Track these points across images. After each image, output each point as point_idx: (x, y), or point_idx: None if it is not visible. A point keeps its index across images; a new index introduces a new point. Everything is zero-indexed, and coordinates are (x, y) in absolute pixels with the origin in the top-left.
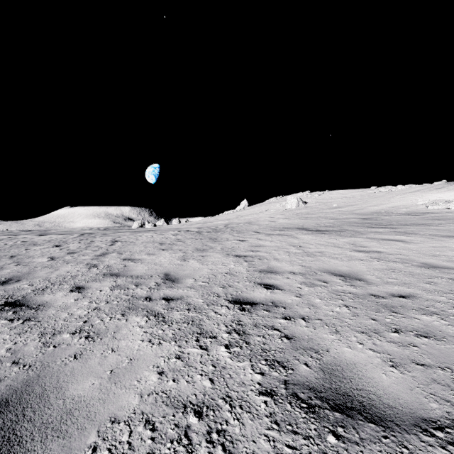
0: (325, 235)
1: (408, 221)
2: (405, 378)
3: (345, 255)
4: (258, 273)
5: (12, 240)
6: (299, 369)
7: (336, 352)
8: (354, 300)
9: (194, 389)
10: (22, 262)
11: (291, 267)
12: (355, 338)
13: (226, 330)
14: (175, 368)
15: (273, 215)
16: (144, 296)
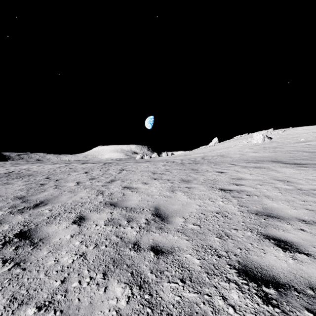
0: (308, 168)
1: None
2: None
3: None
4: (255, 216)
5: (65, 167)
6: None
7: None
8: None
9: None
10: (59, 186)
11: (296, 211)
12: None
13: None
14: None
15: (241, 149)
16: (132, 241)
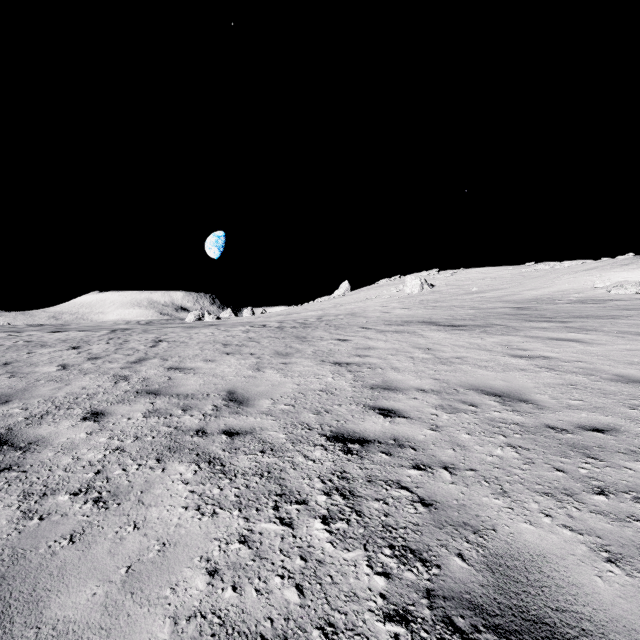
0: (464, 332)
1: (583, 312)
2: (637, 586)
3: (498, 363)
4: (369, 390)
5: (12, 340)
6: (450, 565)
7: (509, 533)
8: (522, 436)
9: (269, 606)
10: (18, 373)
11: (419, 381)
12: (535, 505)
13: (323, 489)
14: (237, 562)
15: (386, 303)
16: (194, 429)
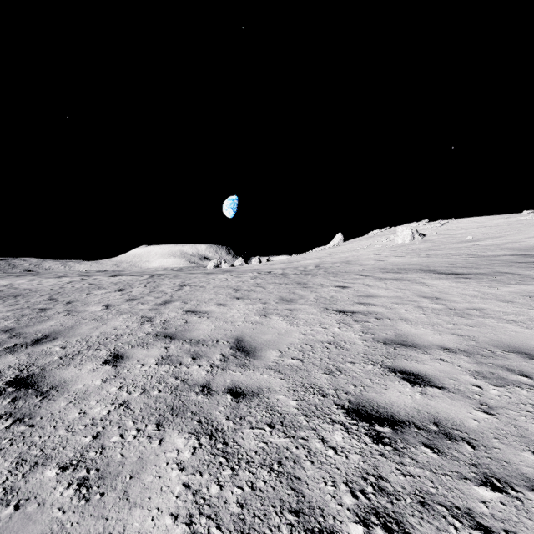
0: (470, 280)
1: None
2: None
3: (529, 317)
4: (383, 346)
5: (81, 282)
6: None
7: None
8: None
9: None
10: (73, 311)
11: (439, 337)
12: None
13: (356, 511)
14: None
15: (378, 252)
16: (200, 383)
